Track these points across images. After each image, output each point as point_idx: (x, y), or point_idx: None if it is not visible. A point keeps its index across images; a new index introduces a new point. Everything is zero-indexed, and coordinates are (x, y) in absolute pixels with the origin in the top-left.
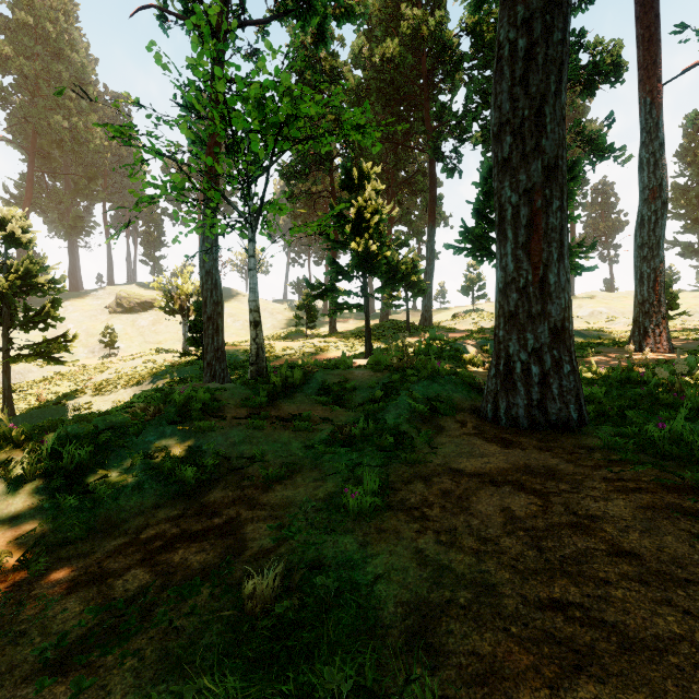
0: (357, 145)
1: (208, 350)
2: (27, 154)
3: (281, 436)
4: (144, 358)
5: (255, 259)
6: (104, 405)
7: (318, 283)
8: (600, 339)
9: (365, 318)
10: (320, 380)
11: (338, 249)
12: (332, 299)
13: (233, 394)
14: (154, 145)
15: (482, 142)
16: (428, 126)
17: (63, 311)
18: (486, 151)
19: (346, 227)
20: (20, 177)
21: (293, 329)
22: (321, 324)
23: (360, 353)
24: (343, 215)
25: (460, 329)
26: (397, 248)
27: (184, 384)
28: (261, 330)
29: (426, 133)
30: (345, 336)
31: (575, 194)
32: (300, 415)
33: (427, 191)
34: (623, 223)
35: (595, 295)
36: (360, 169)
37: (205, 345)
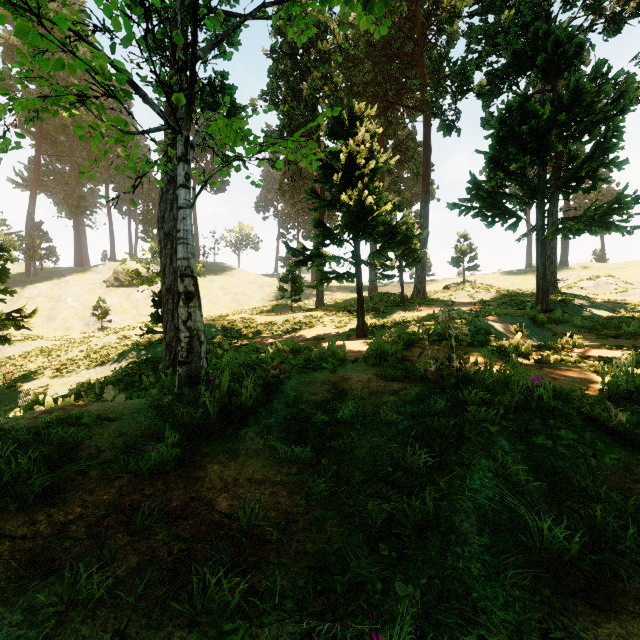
0: (346, 105)
1: (167, 328)
2: (35, 139)
3: (145, 636)
4: (120, 334)
5: (187, 191)
6: (60, 389)
7: (301, 248)
8: (631, 313)
9: (357, 289)
10: (292, 395)
11: (324, 209)
12: (318, 267)
13: (119, 433)
14: (23, 6)
15: (486, 92)
16: (422, 82)
17: (65, 286)
18: (488, 106)
19: (335, 177)
20: (29, 161)
21: (279, 302)
22: (309, 297)
23: (351, 330)
24: (331, 166)
25: (457, 301)
26: (389, 213)
27: (147, 367)
28: (197, 306)
29: (421, 89)
30: (333, 310)
31: (621, 133)
32: (232, 513)
33: (418, 158)
34: (615, 192)
35: (590, 266)
36: (352, 111)
37: (164, 323)
